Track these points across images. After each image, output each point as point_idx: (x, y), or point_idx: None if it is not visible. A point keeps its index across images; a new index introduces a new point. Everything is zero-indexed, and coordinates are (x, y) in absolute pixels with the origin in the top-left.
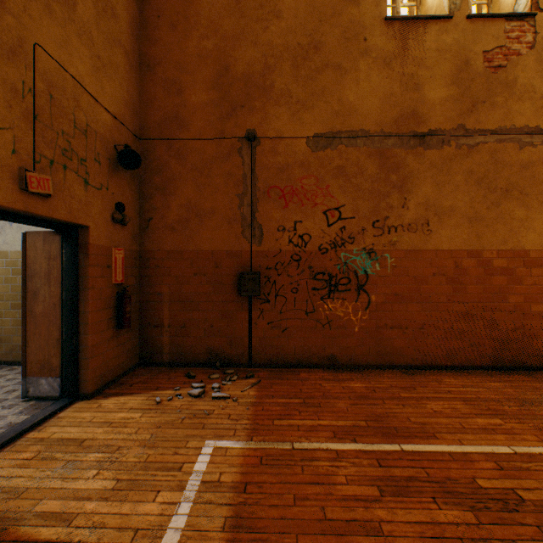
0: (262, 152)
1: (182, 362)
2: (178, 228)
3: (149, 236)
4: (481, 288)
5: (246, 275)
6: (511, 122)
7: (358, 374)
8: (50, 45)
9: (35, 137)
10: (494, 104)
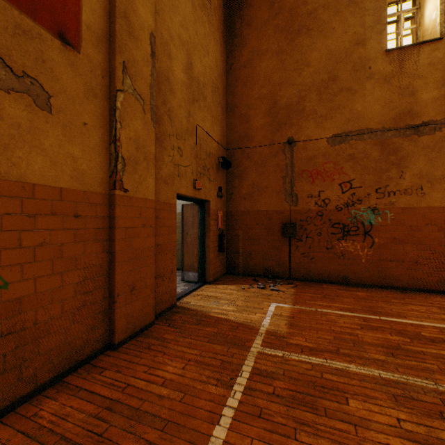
0: (297, 150)
1: (249, 274)
2: (247, 198)
3: (231, 203)
4: None
5: (287, 224)
6: None
7: (363, 289)
8: (200, 122)
9: (196, 165)
10: None
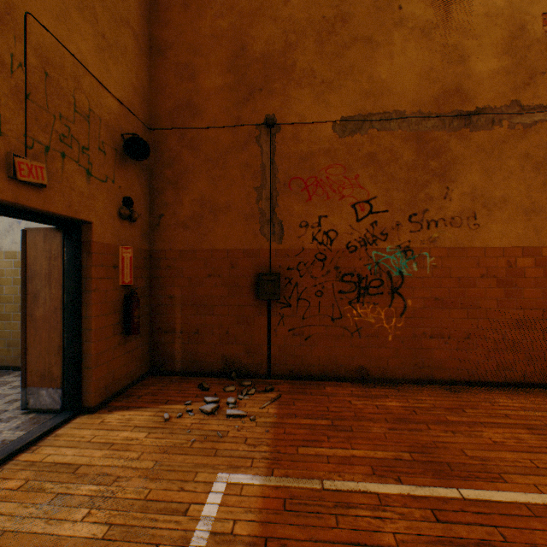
0: (282, 139)
1: (195, 371)
2: (191, 225)
3: (160, 234)
4: (540, 292)
5: (265, 276)
6: None
7: (393, 390)
8: (45, 16)
9: (26, 119)
10: None
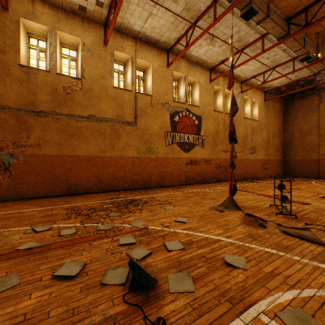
0: None
1: None
2: None
3: None
4: (62, 168)
5: None
6: (74, 112)
7: (1, 203)
8: None
9: None
10: (67, 105)
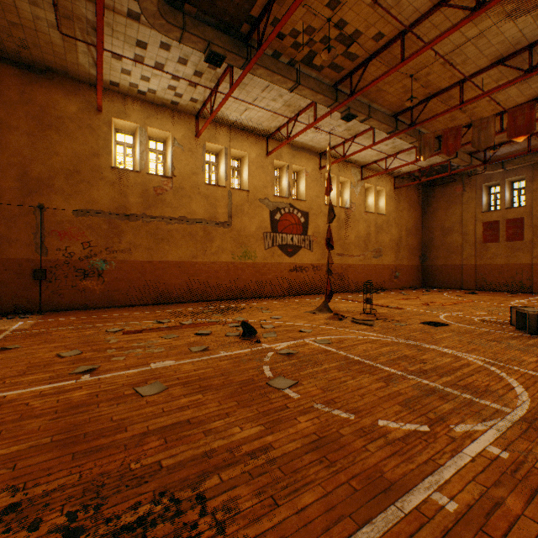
0: (48, 214)
1: None
2: None
3: None
4: (153, 275)
5: (39, 270)
6: (164, 214)
7: (97, 309)
8: None
9: None
10: (158, 207)
